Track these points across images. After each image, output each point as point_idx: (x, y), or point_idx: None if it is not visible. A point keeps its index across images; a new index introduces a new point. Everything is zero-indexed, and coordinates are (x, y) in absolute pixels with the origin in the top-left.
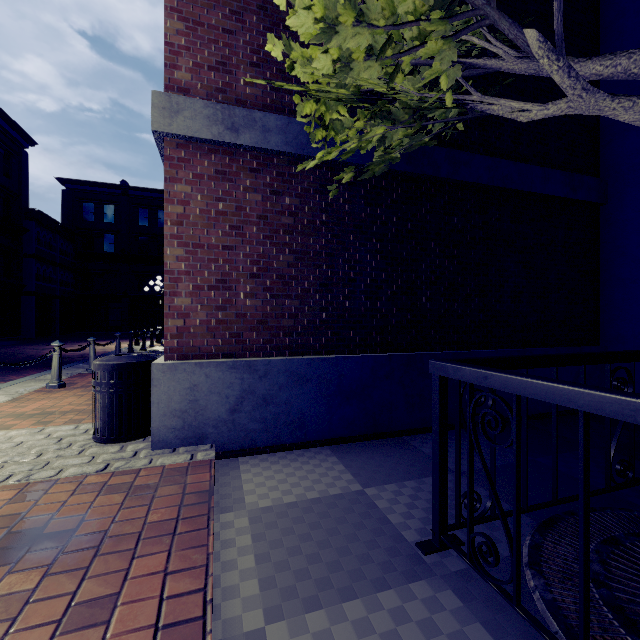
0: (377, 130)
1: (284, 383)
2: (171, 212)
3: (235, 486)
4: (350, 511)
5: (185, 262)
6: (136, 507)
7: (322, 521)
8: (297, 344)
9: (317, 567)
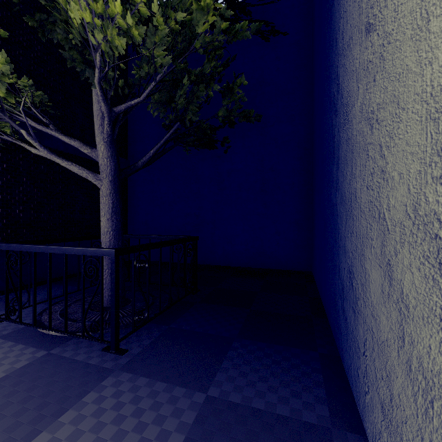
0: None
1: None
2: None
3: None
4: None
5: None
6: None
7: None
8: None
9: None
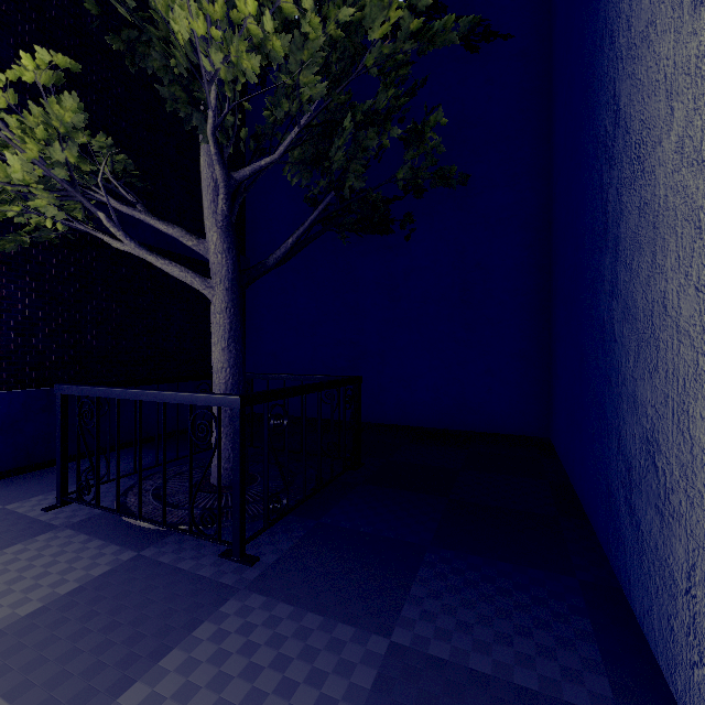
0: (14, 206)
1: None
2: None
3: None
4: None
5: None
6: None
7: None
8: None
9: None
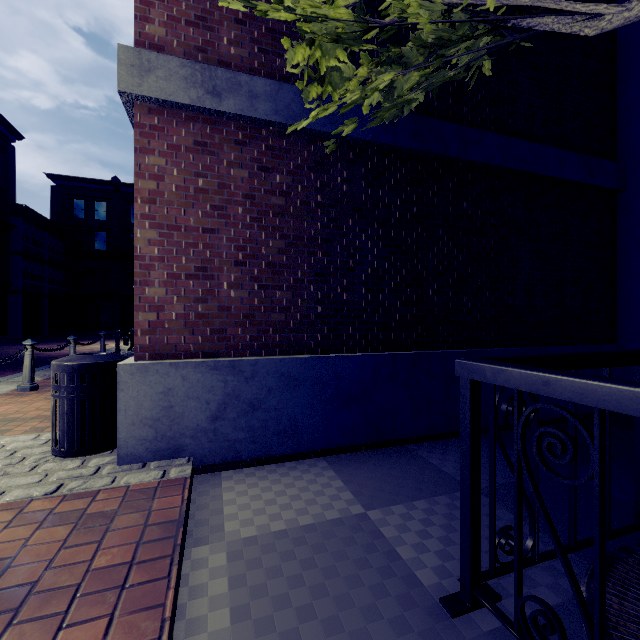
0: (384, 77)
1: (274, 386)
2: (142, 188)
3: (214, 509)
4: (351, 542)
5: (158, 246)
6: (83, 544)
7: (317, 557)
8: (289, 342)
9: (310, 627)
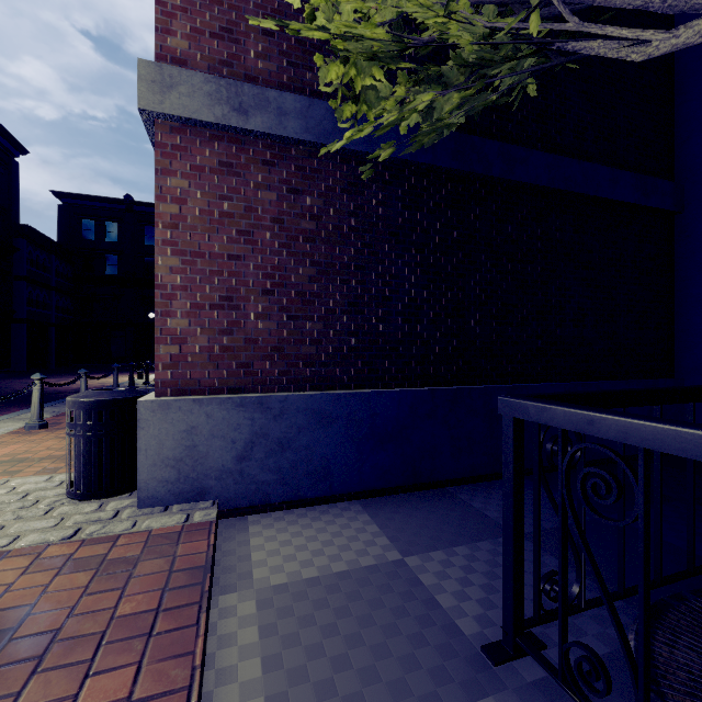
0: (423, 97)
1: (304, 424)
2: (163, 212)
3: (241, 555)
4: (387, 590)
5: (181, 274)
6: (106, 591)
7: (352, 605)
8: (320, 376)
9: (345, 677)
